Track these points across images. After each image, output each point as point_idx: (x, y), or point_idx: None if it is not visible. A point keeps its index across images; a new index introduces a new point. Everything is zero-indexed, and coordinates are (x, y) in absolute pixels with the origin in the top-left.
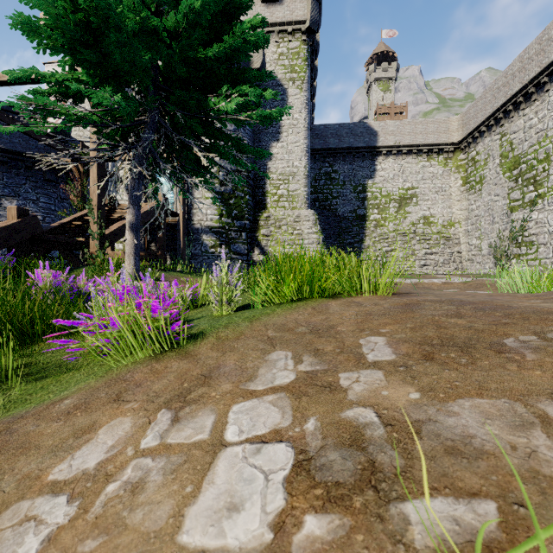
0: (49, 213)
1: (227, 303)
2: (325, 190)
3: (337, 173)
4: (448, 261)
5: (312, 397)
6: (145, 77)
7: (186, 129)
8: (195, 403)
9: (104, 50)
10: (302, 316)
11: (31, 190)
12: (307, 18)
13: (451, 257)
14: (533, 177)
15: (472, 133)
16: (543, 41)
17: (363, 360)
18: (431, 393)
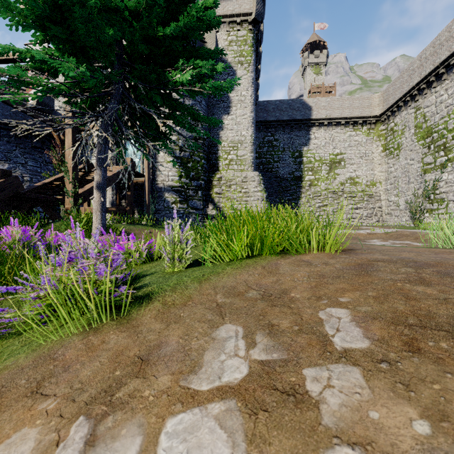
0: (36, 175)
1: (179, 260)
2: (268, 155)
3: (278, 141)
4: (371, 215)
5: (272, 413)
6: (110, 52)
7: (147, 99)
8: (122, 408)
9: (71, 26)
10: (253, 277)
11: (20, 155)
12: (253, 11)
13: (373, 212)
14: (443, 144)
15: (391, 107)
16: (452, 29)
17: (329, 347)
18: (446, 425)
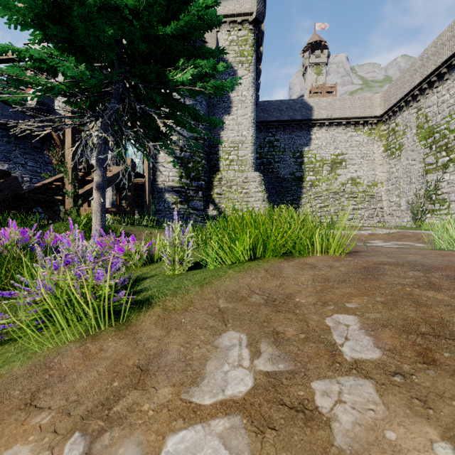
0: (36, 175)
1: (179, 263)
2: (268, 156)
3: (279, 141)
4: (372, 215)
5: (280, 432)
6: (110, 52)
7: (147, 99)
8: (120, 423)
9: (71, 25)
10: (255, 281)
11: (20, 155)
12: (253, 10)
13: (374, 212)
14: (445, 144)
15: (392, 108)
16: (454, 28)
17: (339, 357)
18: None
